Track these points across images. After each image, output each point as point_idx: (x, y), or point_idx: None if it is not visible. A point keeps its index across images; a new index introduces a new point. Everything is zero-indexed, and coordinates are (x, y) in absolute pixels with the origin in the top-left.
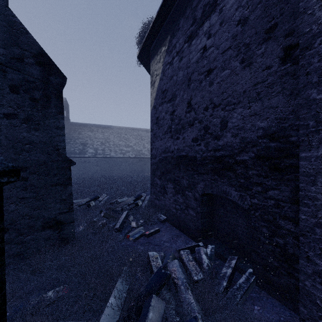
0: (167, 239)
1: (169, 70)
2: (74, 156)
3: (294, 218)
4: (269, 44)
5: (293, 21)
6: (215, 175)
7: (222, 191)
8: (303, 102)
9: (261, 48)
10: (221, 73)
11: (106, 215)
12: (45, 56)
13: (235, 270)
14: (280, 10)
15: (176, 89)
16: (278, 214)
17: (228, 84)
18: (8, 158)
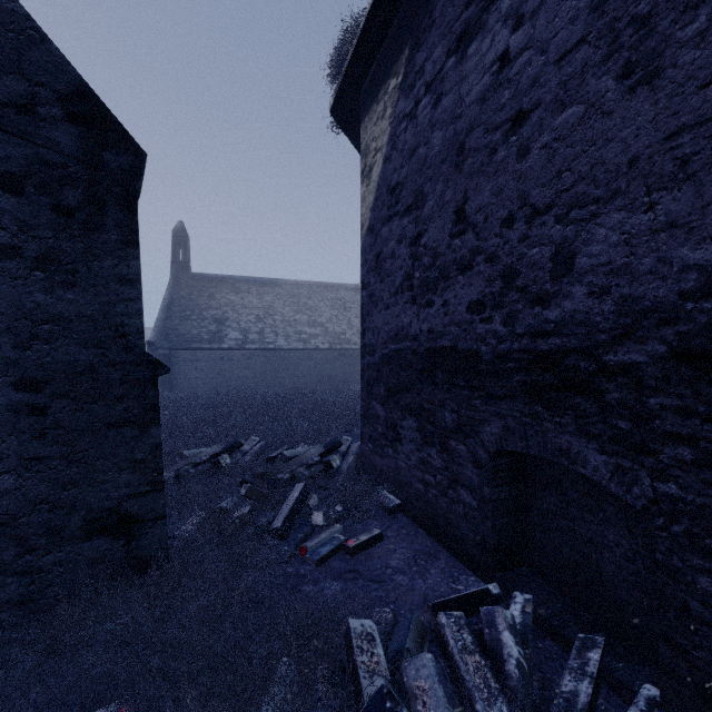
0: (403, 563)
1: (407, 133)
2: (198, 346)
3: None
4: None
5: None
6: (536, 404)
7: (556, 451)
8: None
9: (697, 17)
10: (555, 118)
11: (252, 492)
12: (90, 99)
13: (599, 682)
14: None
15: (426, 180)
16: None
17: (578, 147)
18: None
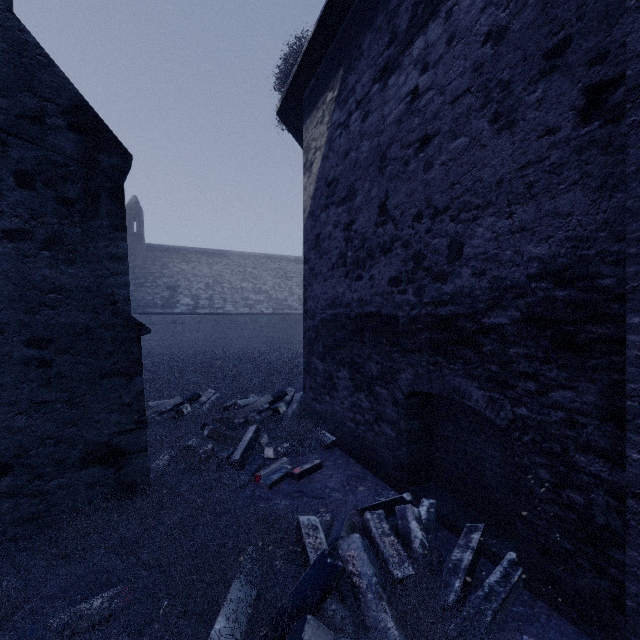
0: (338, 484)
1: (341, 138)
2: (152, 311)
3: (607, 450)
4: (554, 81)
5: (607, 31)
6: (437, 356)
7: (451, 389)
8: (635, 205)
9: (536, 89)
10: (450, 144)
11: (214, 433)
12: (87, 111)
13: (479, 554)
14: (577, 9)
15: (357, 178)
16: (574, 441)
17: (465, 167)
18: (12, 321)
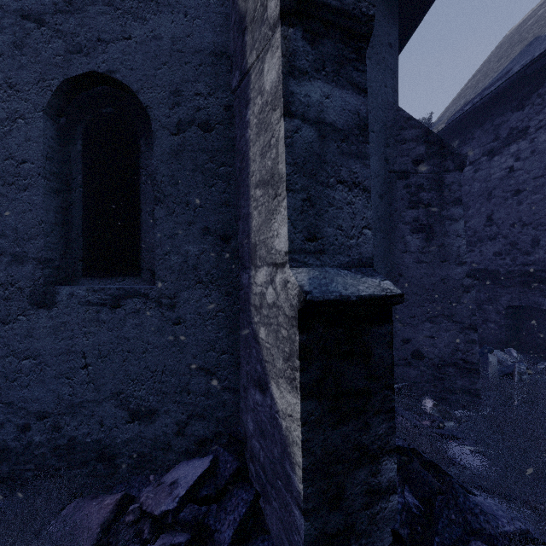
0: None
1: None
2: None
3: None
4: None
5: None
6: (524, 288)
7: (532, 302)
8: None
9: None
10: (532, 196)
11: None
12: None
13: None
14: None
15: (469, 200)
16: None
17: (540, 207)
18: None
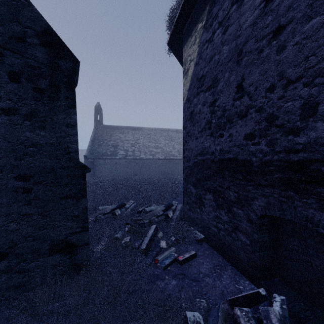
0: (208, 270)
1: (207, 49)
2: (106, 157)
3: None
4: None
5: None
6: (289, 191)
7: (303, 218)
8: None
9: None
10: (304, 26)
11: (131, 230)
12: (52, 34)
13: None
14: None
15: (219, 72)
16: None
17: (321, 40)
18: (7, 164)
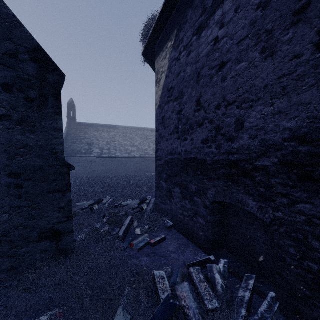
0: (174, 249)
1: (176, 66)
2: (80, 156)
3: None
4: (299, 28)
5: None
6: (229, 182)
7: (237, 200)
8: None
9: (288, 33)
10: (236, 66)
11: (109, 221)
12: (41, 51)
13: (253, 292)
14: None
15: (184, 87)
16: (311, 233)
17: (245, 79)
18: (0, 163)
